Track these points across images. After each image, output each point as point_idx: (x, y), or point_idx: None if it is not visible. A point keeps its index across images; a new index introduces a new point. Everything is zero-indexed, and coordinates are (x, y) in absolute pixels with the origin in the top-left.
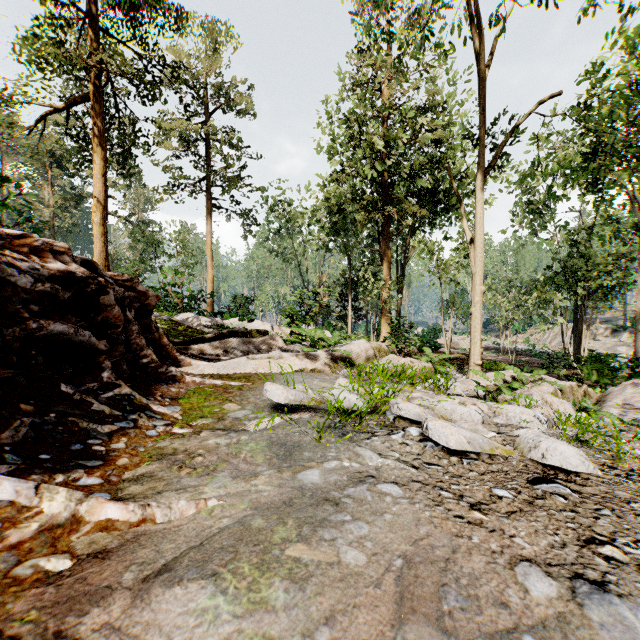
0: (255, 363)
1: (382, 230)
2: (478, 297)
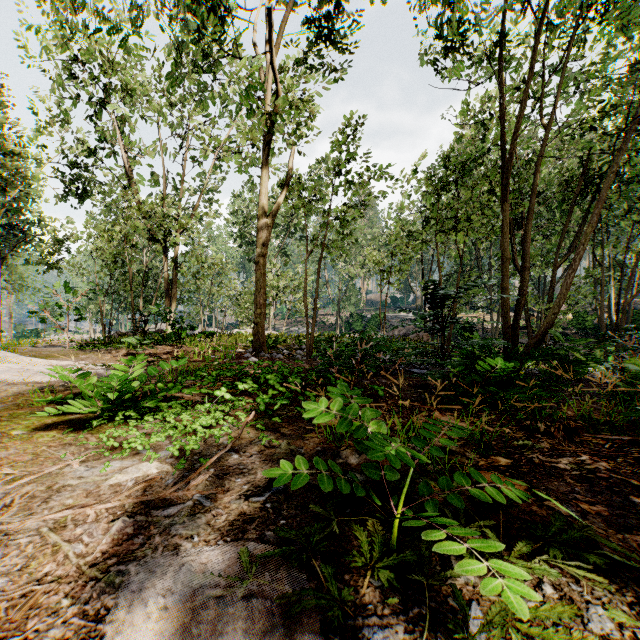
0: None
1: None
2: None
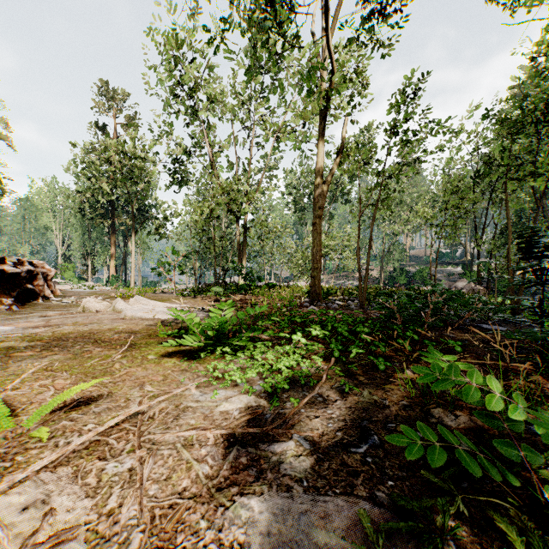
0: (58, 287)
1: (110, 227)
2: (133, 269)
